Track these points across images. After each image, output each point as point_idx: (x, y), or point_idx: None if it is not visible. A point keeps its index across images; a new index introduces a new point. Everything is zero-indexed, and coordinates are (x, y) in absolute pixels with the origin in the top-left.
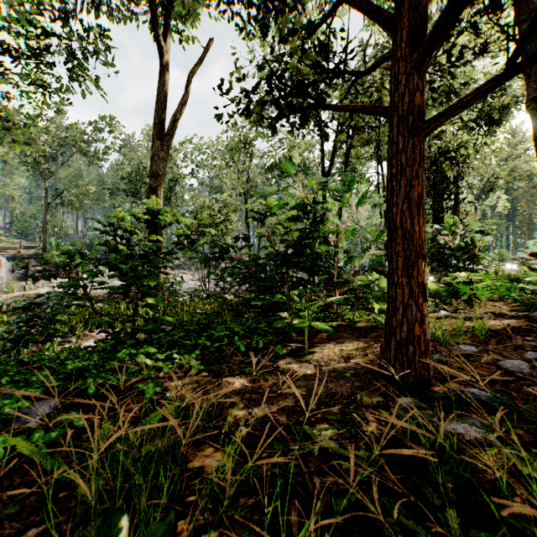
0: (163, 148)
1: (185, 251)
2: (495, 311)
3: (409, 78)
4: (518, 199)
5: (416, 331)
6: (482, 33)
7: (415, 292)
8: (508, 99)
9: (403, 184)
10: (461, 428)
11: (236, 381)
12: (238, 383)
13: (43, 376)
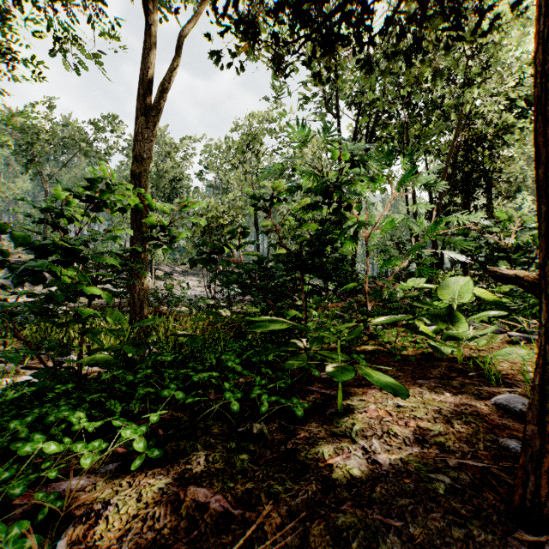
0: (148, 125)
1: (164, 249)
2: None
3: None
4: None
5: None
6: None
7: None
8: None
9: None
10: None
11: (212, 499)
12: (216, 507)
13: None
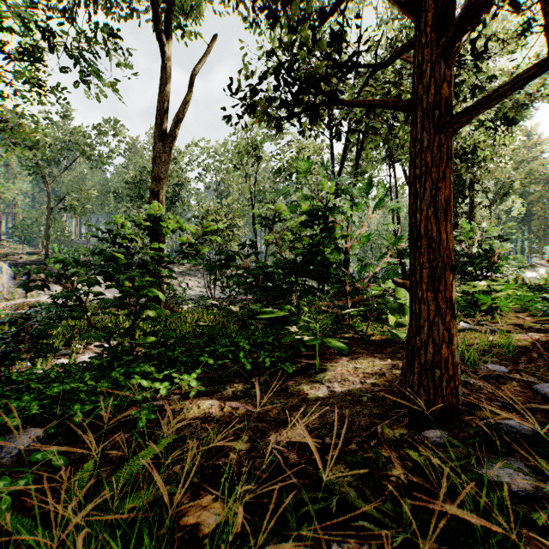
0: (165, 150)
1: (188, 259)
2: (518, 323)
3: (434, 67)
4: (533, 203)
5: (443, 353)
6: (525, 9)
7: (442, 308)
8: (526, 99)
9: (428, 186)
10: (505, 475)
11: (240, 405)
12: (243, 408)
13: (25, 401)
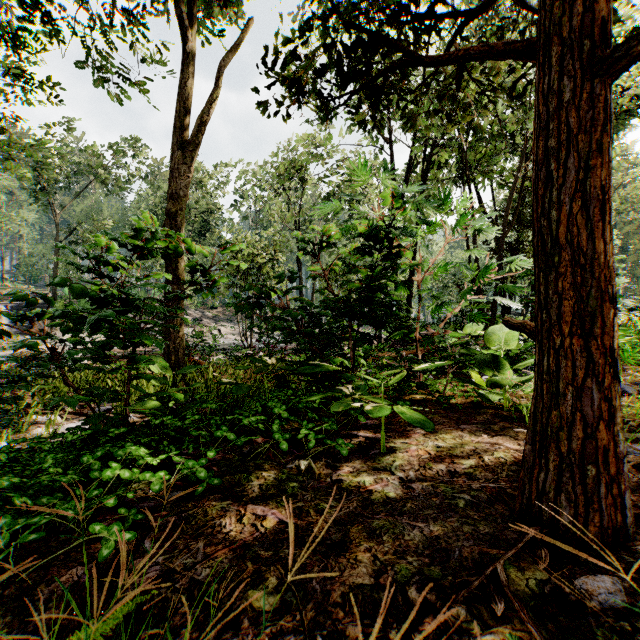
0: (184, 160)
1: (207, 295)
2: None
3: None
4: (629, 235)
5: (600, 438)
6: None
7: (598, 364)
8: (630, 104)
9: (572, 165)
10: None
11: (268, 513)
12: (272, 518)
13: None
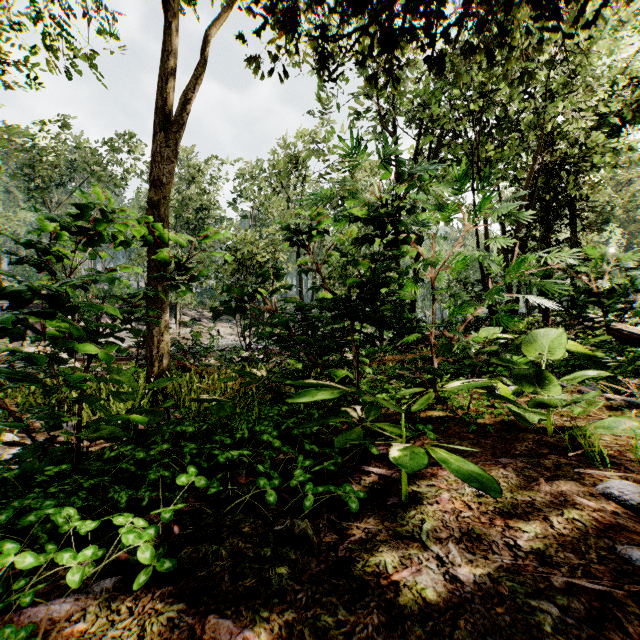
0: (168, 143)
1: (186, 293)
2: None
3: None
4: (633, 234)
5: None
6: None
7: None
8: None
9: None
10: None
11: (238, 636)
12: None
13: None
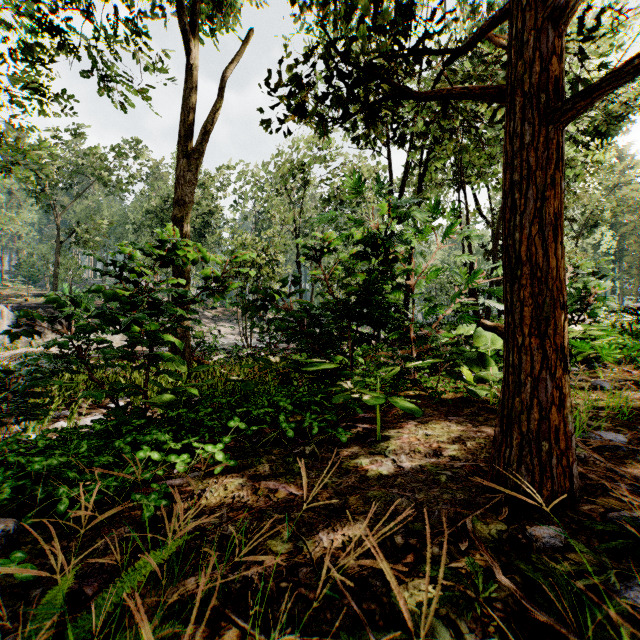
0: (190, 168)
1: (216, 298)
2: (624, 378)
3: (540, 35)
4: (625, 236)
5: (553, 419)
6: None
7: (551, 359)
8: (622, 110)
9: (531, 195)
10: None
11: (279, 486)
12: (283, 491)
13: None
